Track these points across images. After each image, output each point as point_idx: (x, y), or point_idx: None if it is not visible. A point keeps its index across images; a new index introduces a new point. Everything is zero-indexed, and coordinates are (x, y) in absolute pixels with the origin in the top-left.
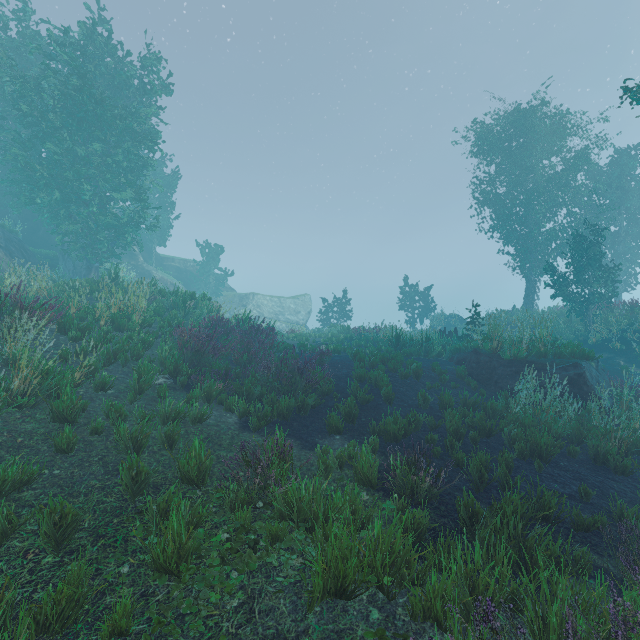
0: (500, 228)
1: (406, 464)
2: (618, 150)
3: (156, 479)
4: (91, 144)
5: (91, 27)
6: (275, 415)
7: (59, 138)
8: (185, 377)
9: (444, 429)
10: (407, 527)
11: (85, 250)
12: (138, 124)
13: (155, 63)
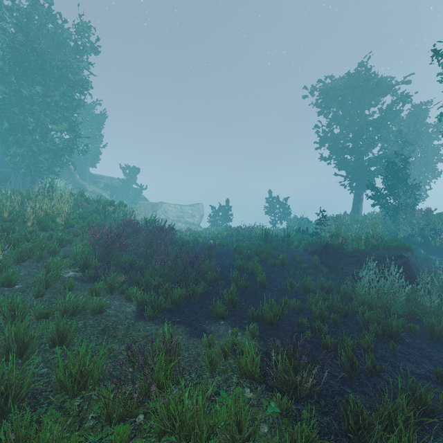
0: (336, 157)
1: (285, 354)
2: (414, 105)
3: (37, 385)
4: (34, 87)
5: (36, 0)
6: (169, 303)
7: (7, 81)
8: (93, 270)
9: (309, 311)
10: (295, 439)
11: (29, 168)
12: (72, 74)
13: (86, 30)
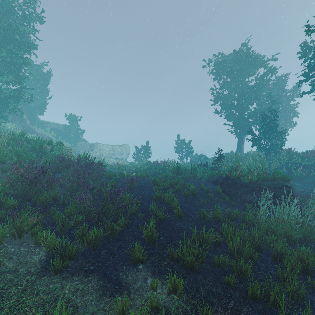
0: (226, 111)
1: None
2: (277, 77)
3: None
4: None
5: None
6: (85, 244)
7: None
8: (3, 211)
9: (223, 242)
10: None
11: None
12: (20, 37)
13: (32, 2)
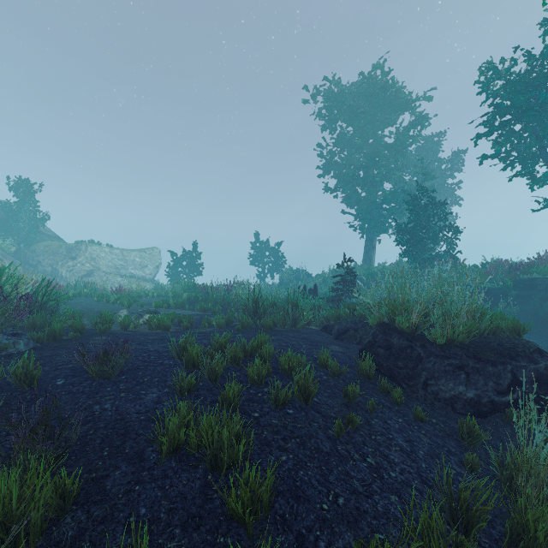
0: (346, 188)
1: None
2: (424, 137)
3: None
4: None
5: None
6: None
7: None
8: None
9: None
10: None
11: None
12: None
13: None
